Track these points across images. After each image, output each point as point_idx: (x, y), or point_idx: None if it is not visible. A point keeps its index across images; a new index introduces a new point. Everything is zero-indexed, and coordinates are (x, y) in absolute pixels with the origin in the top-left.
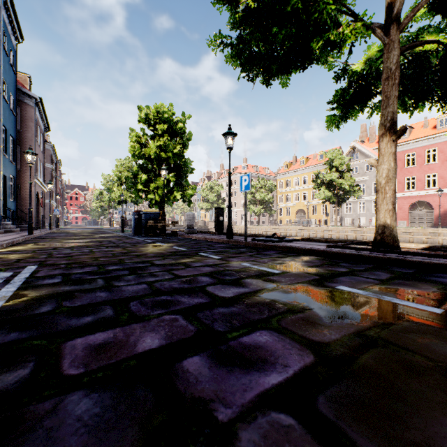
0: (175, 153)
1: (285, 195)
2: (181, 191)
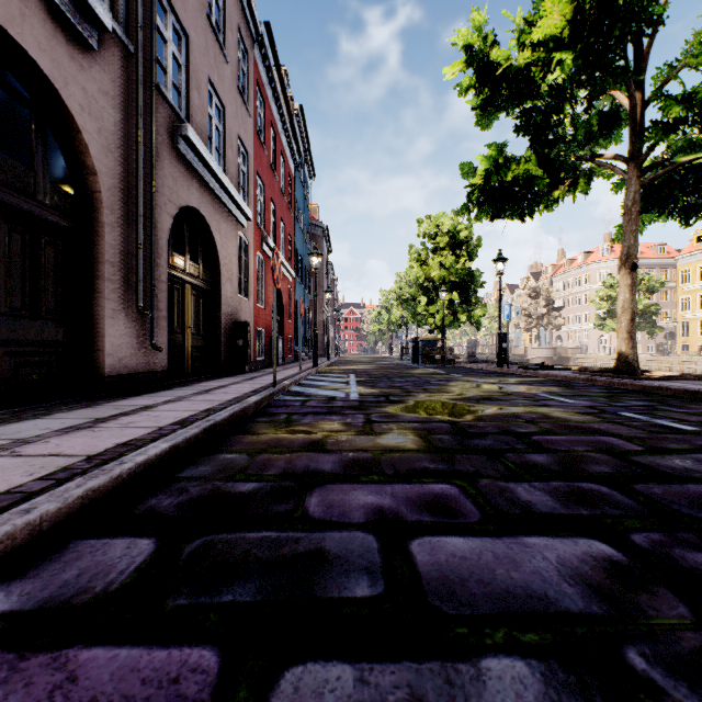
0: (458, 268)
1: (695, 295)
2: (468, 311)
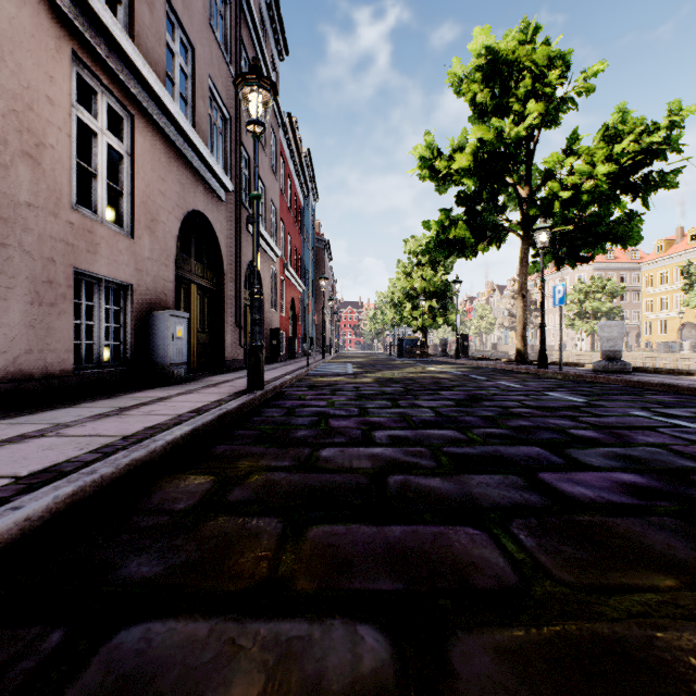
0: (436, 281)
1: (656, 298)
2: (445, 315)
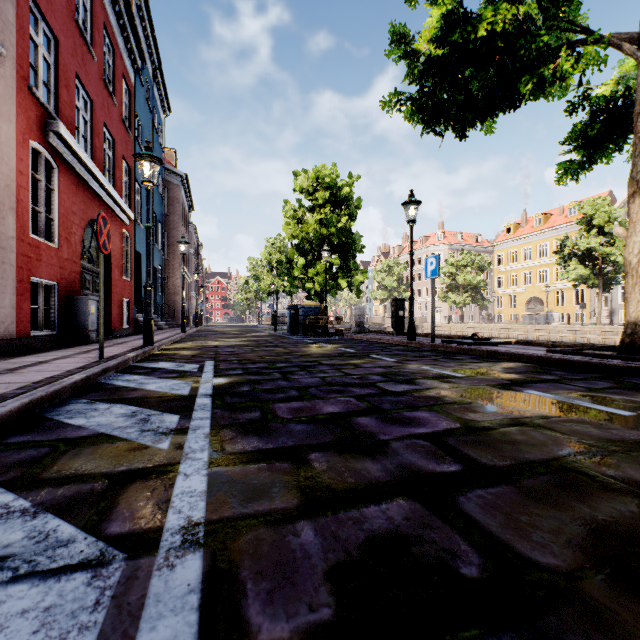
0: (340, 227)
1: (507, 275)
2: (348, 276)
